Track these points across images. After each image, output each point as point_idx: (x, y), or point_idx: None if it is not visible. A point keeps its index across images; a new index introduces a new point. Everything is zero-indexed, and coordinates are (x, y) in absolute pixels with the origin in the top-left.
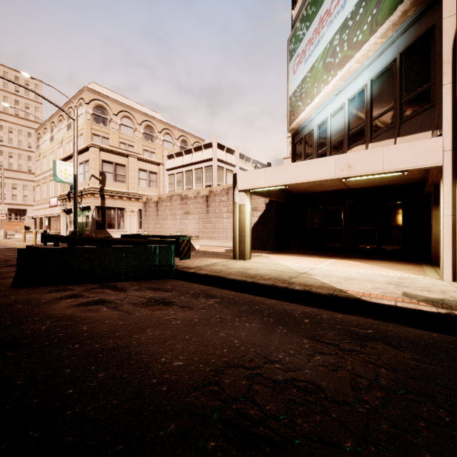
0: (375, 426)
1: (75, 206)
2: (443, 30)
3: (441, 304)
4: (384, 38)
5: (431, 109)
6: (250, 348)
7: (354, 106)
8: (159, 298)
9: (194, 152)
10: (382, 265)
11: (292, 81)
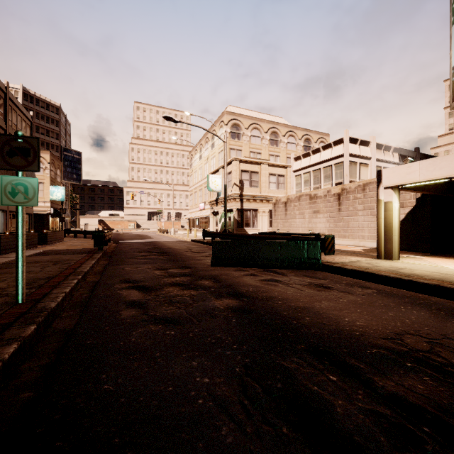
0: None
1: (225, 209)
2: None
3: None
4: None
5: None
6: (424, 327)
7: None
8: (317, 283)
9: (322, 151)
10: None
11: None
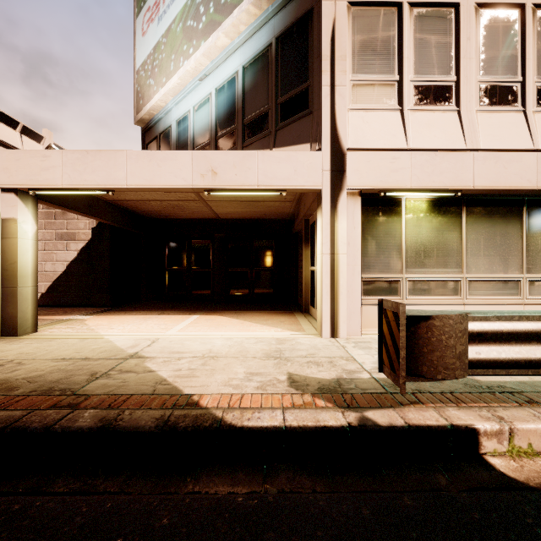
0: None
1: None
2: (322, 14)
3: (342, 395)
4: (258, 8)
5: (309, 116)
6: None
7: (223, 99)
8: None
9: None
10: (256, 320)
11: (141, 47)
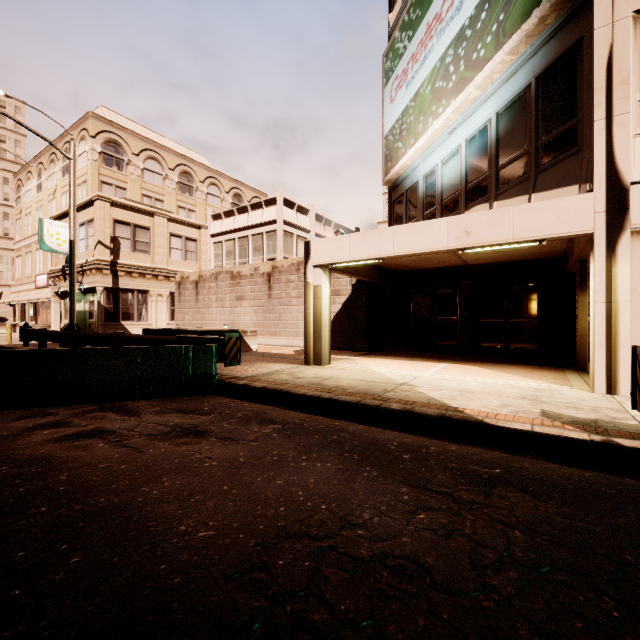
0: (508, 633)
1: (71, 286)
2: (593, 45)
3: (594, 428)
4: (514, 54)
5: (578, 155)
6: (321, 503)
7: (474, 149)
8: (189, 425)
9: (251, 211)
10: (511, 372)
11: (389, 113)
